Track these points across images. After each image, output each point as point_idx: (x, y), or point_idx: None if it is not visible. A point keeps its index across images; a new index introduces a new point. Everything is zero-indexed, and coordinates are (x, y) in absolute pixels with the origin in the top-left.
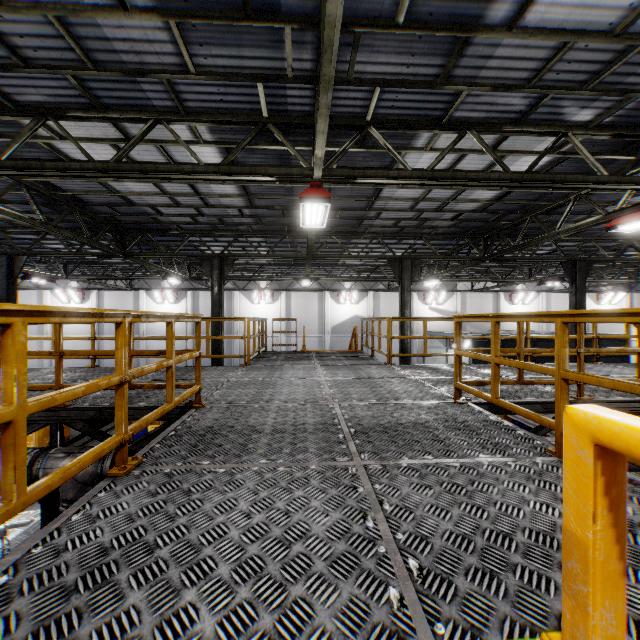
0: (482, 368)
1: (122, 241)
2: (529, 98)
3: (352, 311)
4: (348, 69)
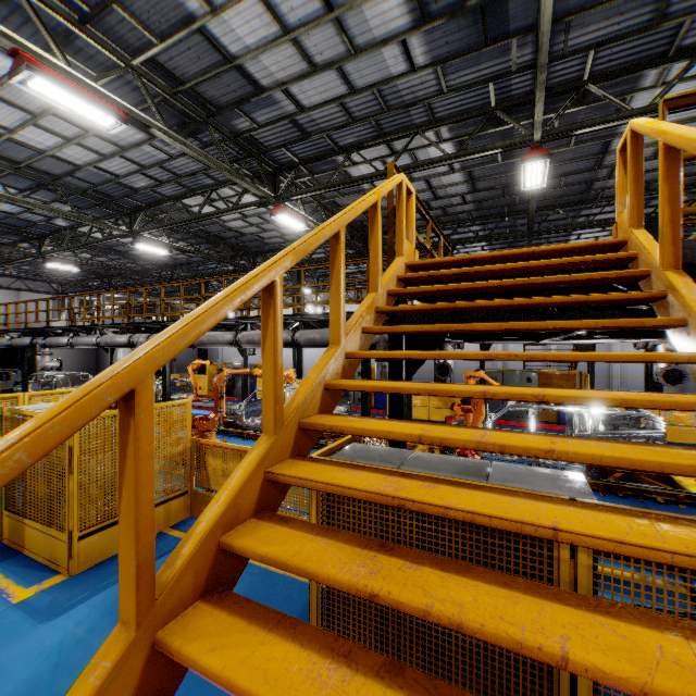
0: None
1: (366, 244)
2: None
3: None
4: (562, 48)
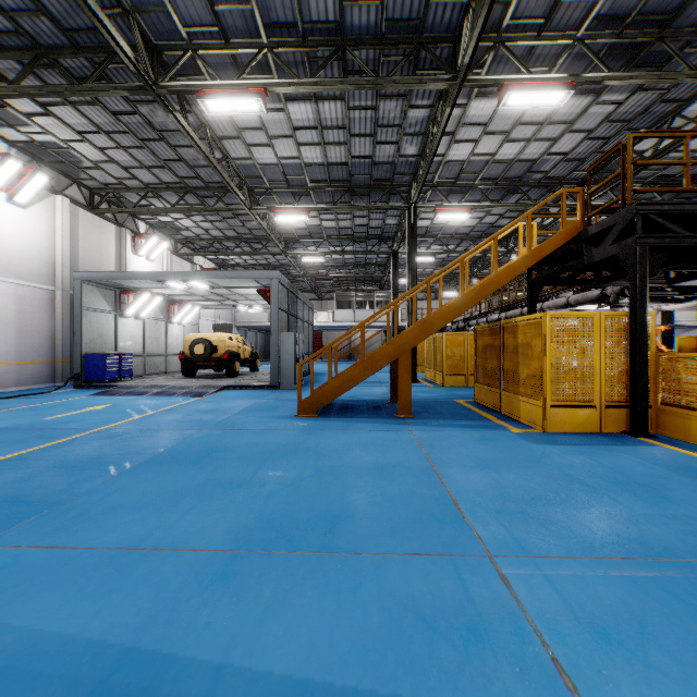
0: None
1: None
2: None
3: None
4: None
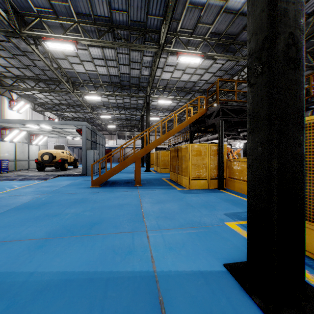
0: None
1: None
2: None
3: None
4: None
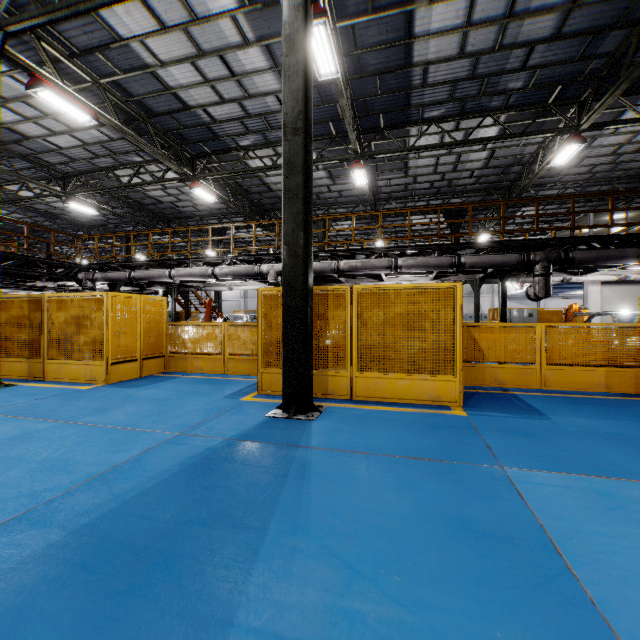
0: None
1: (89, 232)
2: (109, 158)
3: None
4: (48, 162)
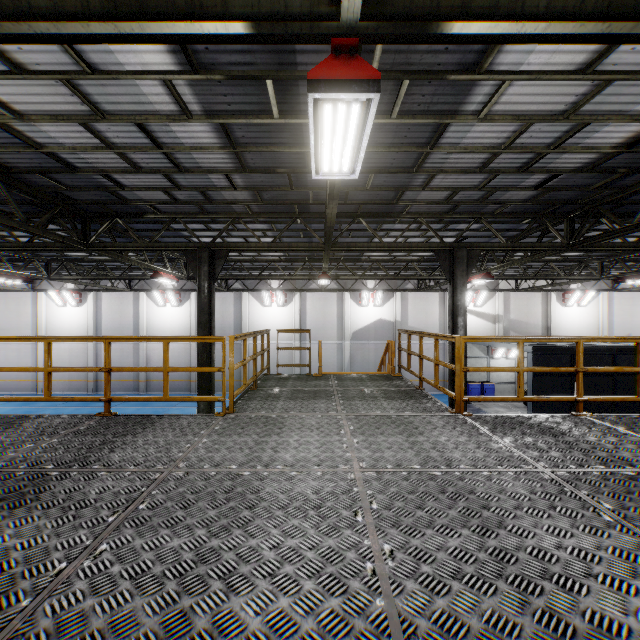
0: (638, 430)
1: (84, 229)
2: None
3: (376, 314)
4: None
